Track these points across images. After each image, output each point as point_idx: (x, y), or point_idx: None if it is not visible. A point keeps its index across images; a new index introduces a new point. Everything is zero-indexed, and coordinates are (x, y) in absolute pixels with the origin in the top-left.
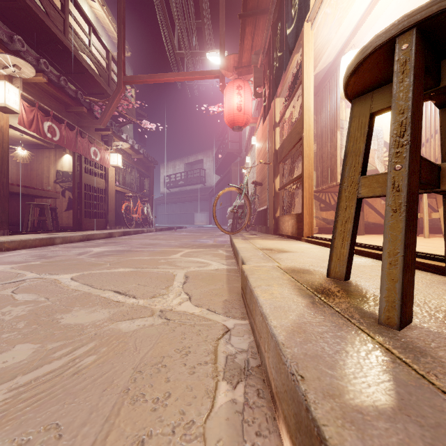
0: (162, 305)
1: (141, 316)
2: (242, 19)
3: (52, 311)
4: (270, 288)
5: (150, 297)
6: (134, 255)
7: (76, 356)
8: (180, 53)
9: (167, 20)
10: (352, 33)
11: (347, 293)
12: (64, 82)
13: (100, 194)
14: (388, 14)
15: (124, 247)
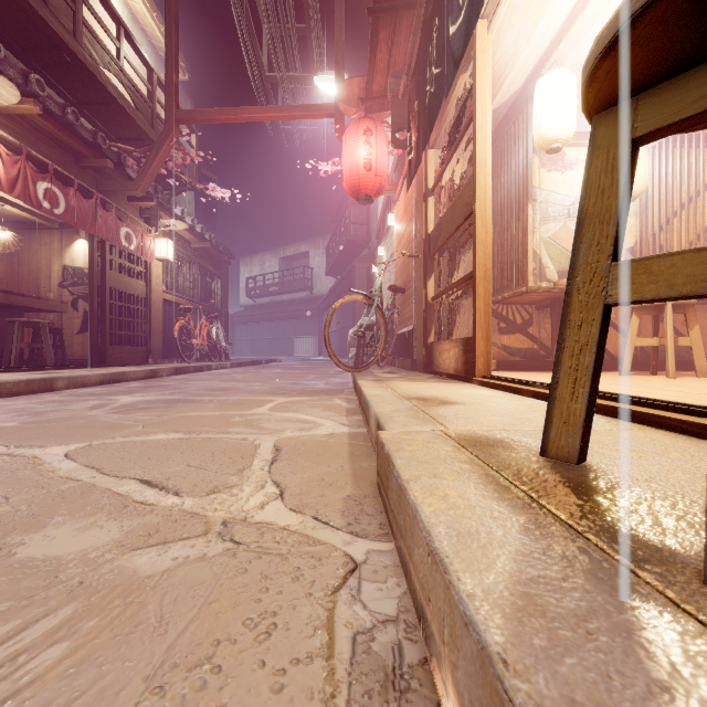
0: (227, 510)
1: (183, 536)
2: (374, 17)
3: (7, 526)
4: (440, 484)
5: (206, 492)
6: (188, 408)
7: (23, 645)
8: (271, 76)
9: (250, 21)
10: (553, 42)
11: (595, 495)
12: (73, 116)
13: (136, 306)
14: (612, 12)
15: (174, 395)
